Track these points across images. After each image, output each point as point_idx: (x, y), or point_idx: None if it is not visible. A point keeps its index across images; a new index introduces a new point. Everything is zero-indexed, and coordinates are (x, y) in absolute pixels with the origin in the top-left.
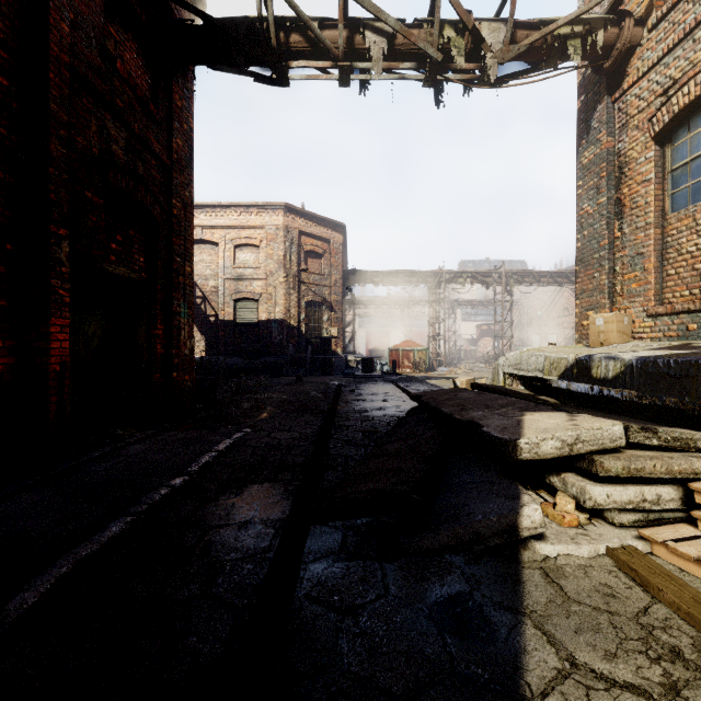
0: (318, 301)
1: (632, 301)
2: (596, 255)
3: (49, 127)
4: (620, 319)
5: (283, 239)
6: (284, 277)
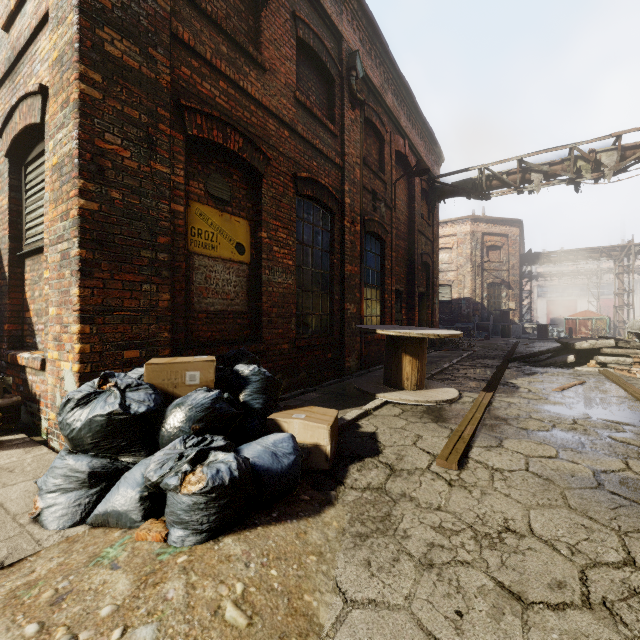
0: (497, 282)
1: None
2: None
3: (415, 252)
4: None
5: (469, 241)
6: (470, 268)
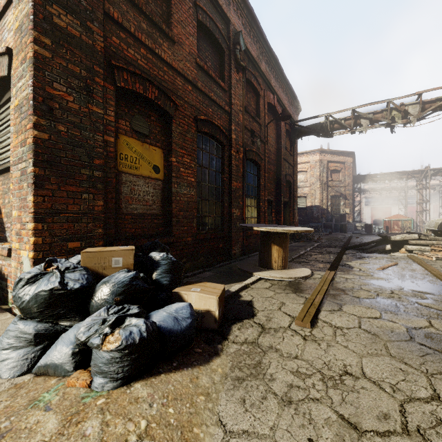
0: (337, 195)
1: None
2: None
3: (281, 173)
4: None
5: (319, 166)
6: (319, 185)
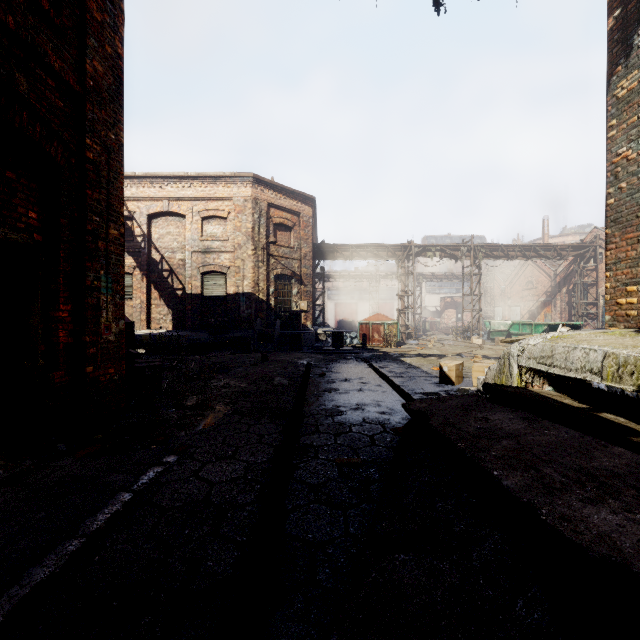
0: (287, 274)
1: None
2: None
3: None
4: None
5: (251, 211)
6: (252, 250)
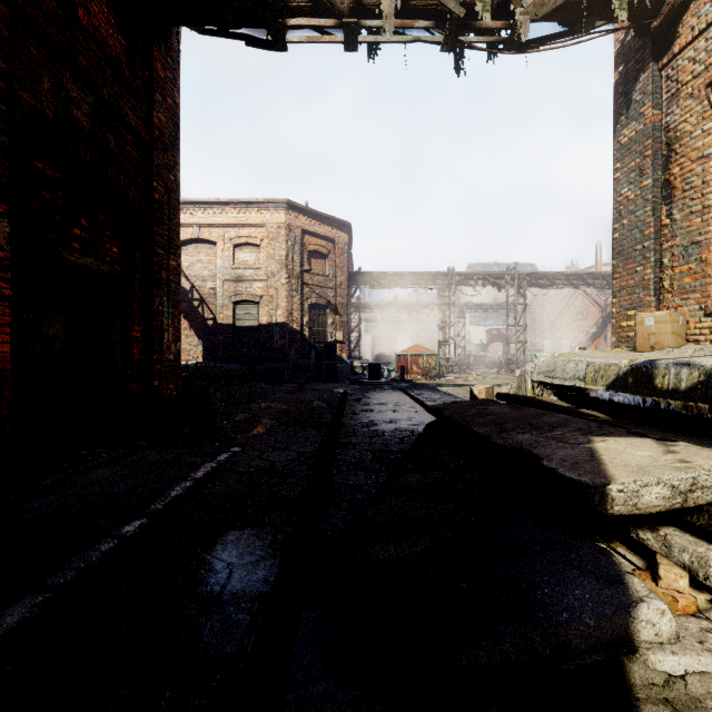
0: (322, 304)
1: (685, 298)
2: (638, 246)
3: None
4: (675, 318)
5: (285, 238)
6: (286, 278)
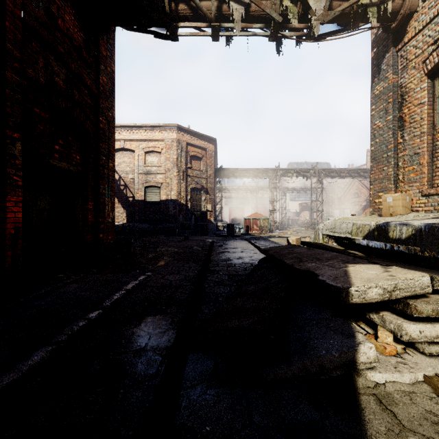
0: (198, 188)
1: (411, 186)
2: (385, 155)
3: (6, 60)
4: (404, 197)
5: (176, 148)
6: (176, 172)
